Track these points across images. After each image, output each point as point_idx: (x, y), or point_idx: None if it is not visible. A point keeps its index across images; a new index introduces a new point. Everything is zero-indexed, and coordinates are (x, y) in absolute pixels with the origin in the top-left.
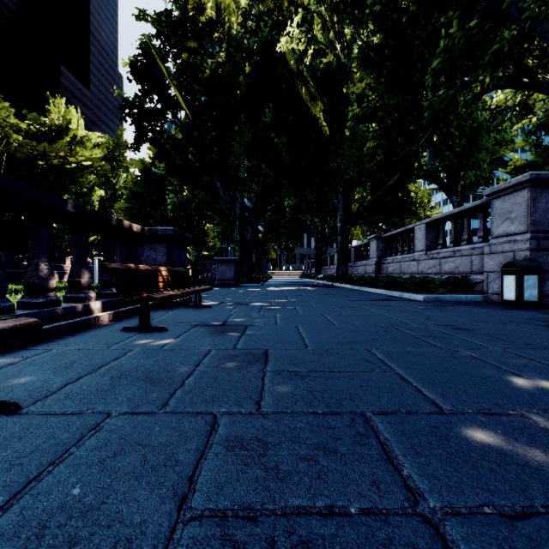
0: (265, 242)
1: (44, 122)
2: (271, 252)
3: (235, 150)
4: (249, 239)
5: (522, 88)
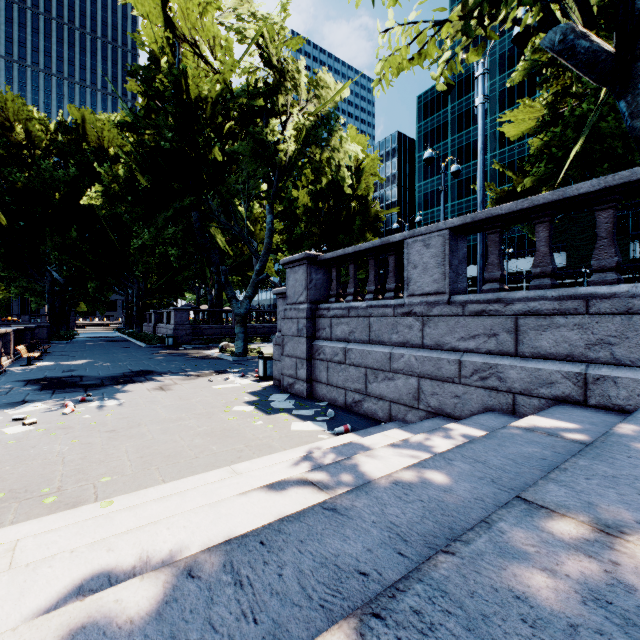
0: (73, 301)
1: None
2: (80, 304)
3: (46, 243)
4: (58, 306)
5: None
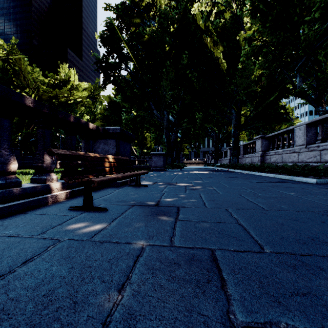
0: (182, 143)
1: (56, 77)
2: (185, 150)
3: (163, 84)
4: (172, 141)
5: None
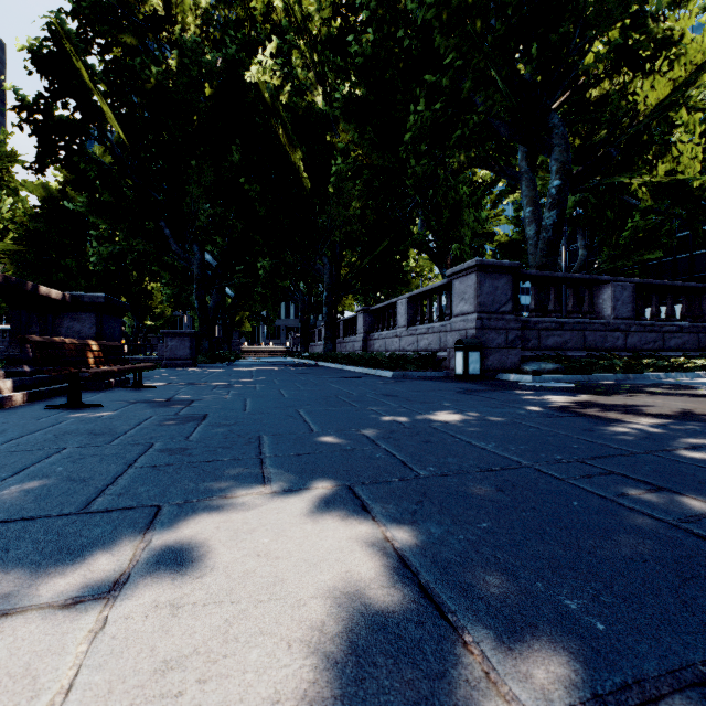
0: (235, 310)
1: None
2: (245, 324)
3: (192, 191)
4: (211, 307)
5: (492, 171)
